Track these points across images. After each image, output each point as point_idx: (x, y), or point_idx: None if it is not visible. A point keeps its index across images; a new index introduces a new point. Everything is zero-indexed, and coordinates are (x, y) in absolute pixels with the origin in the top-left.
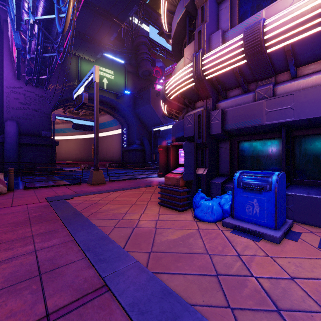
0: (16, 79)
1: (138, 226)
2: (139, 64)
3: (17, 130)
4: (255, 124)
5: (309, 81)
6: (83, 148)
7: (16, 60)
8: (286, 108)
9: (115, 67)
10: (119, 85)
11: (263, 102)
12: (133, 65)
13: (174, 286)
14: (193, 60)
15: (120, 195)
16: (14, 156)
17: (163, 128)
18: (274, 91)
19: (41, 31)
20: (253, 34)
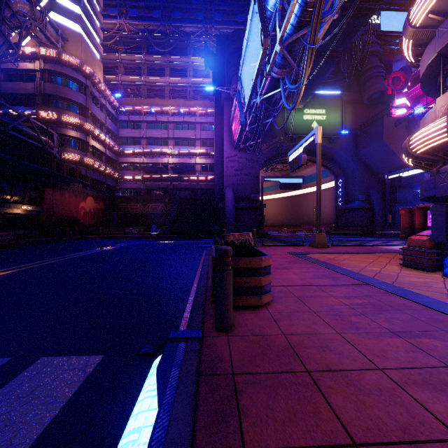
0: (232, 149)
1: (380, 273)
2: (363, 86)
3: (234, 195)
4: None
5: None
6: (283, 209)
7: (238, 134)
8: None
9: (327, 104)
10: (333, 124)
11: None
12: (353, 92)
13: (412, 291)
14: (447, 115)
15: (352, 257)
16: (232, 219)
17: (407, 173)
18: None
19: (263, 106)
20: None
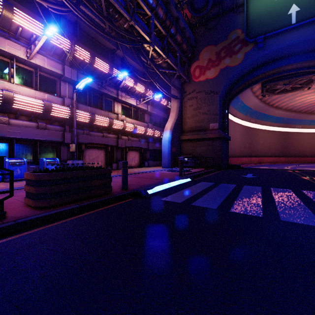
0: None
1: None
2: None
3: None
4: (1, 135)
5: (24, 123)
6: None
7: None
8: (17, 132)
9: None
10: None
11: (6, 126)
12: None
13: None
14: None
15: None
16: None
17: None
18: (9, 121)
19: None
20: (9, 97)
